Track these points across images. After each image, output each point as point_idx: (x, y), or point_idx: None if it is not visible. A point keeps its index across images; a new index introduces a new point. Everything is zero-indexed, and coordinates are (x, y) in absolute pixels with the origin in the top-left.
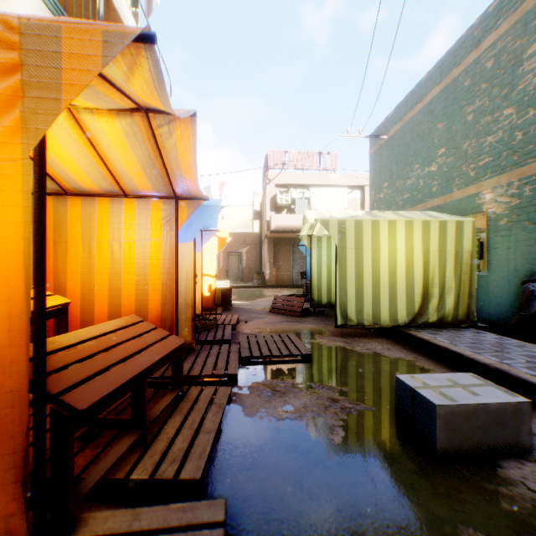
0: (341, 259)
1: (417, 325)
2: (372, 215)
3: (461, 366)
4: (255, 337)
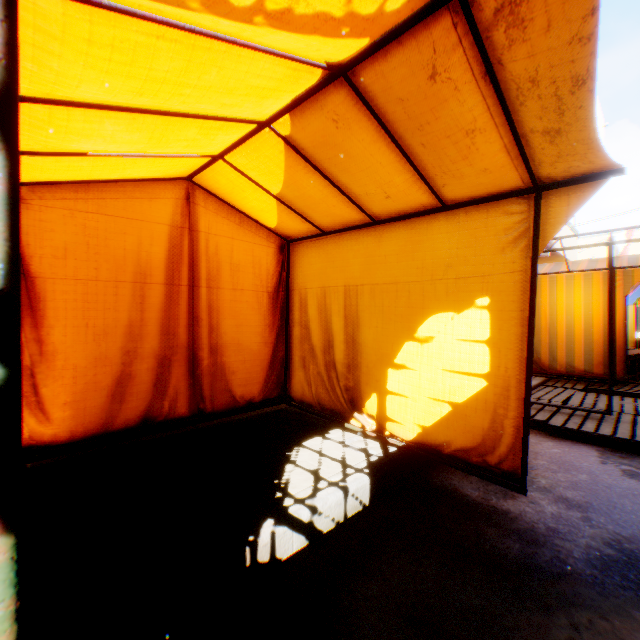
0: None
1: None
2: None
3: None
4: None
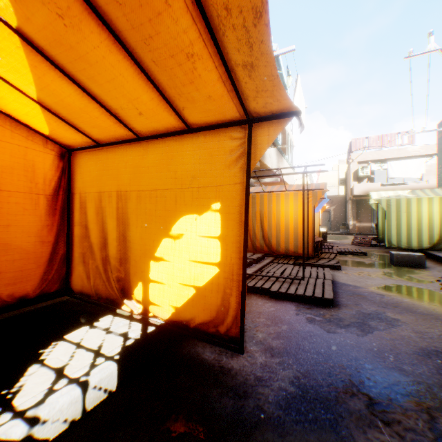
0: (387, 217)
1: (435, 249)
2: (412, 193)
3: (437, 260)
4: (342, 248)
